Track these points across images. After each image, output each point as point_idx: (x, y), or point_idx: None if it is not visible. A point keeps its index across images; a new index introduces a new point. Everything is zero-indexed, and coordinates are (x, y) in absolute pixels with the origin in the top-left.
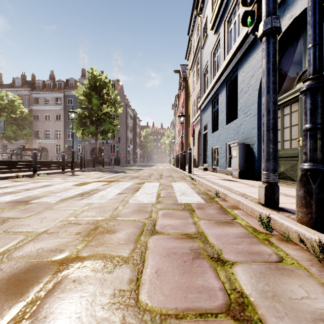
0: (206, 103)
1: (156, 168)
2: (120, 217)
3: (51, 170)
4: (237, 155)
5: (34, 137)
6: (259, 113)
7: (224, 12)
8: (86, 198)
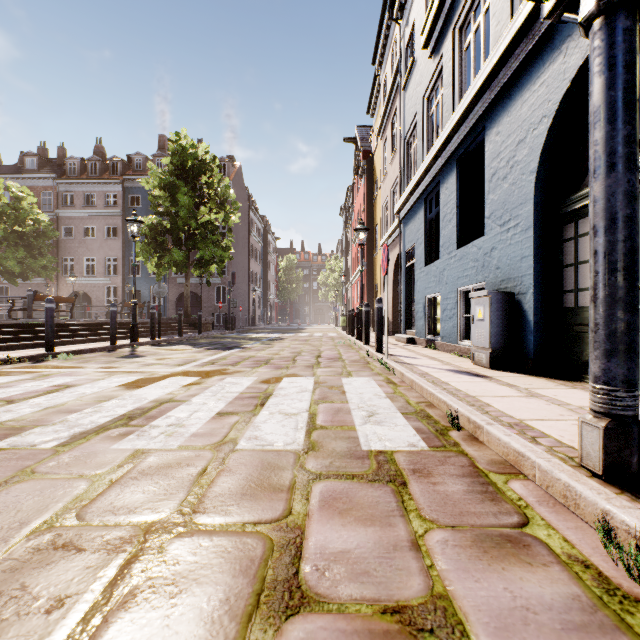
0: (412, 202)
1: (308, 336)
2: (204, 516)
3: (89, 342)
4: (485, 316)
5: (63, 272)
6: (538, 223)
7: (452, 9)
8: (136, 431)
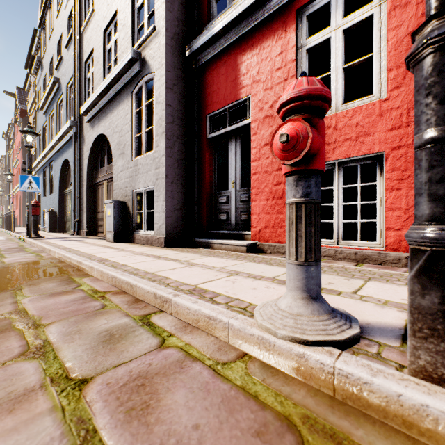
0: (39, 168)
1: None
2: None
3: None
4: (48, 218)
5: None
6: (61, 194)
7: (49, 108)
8: None
